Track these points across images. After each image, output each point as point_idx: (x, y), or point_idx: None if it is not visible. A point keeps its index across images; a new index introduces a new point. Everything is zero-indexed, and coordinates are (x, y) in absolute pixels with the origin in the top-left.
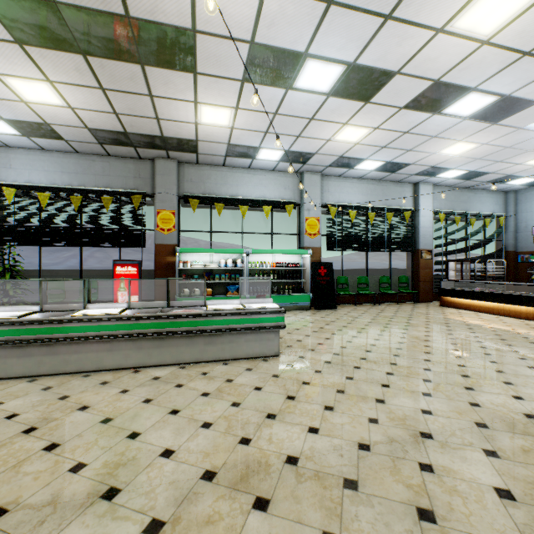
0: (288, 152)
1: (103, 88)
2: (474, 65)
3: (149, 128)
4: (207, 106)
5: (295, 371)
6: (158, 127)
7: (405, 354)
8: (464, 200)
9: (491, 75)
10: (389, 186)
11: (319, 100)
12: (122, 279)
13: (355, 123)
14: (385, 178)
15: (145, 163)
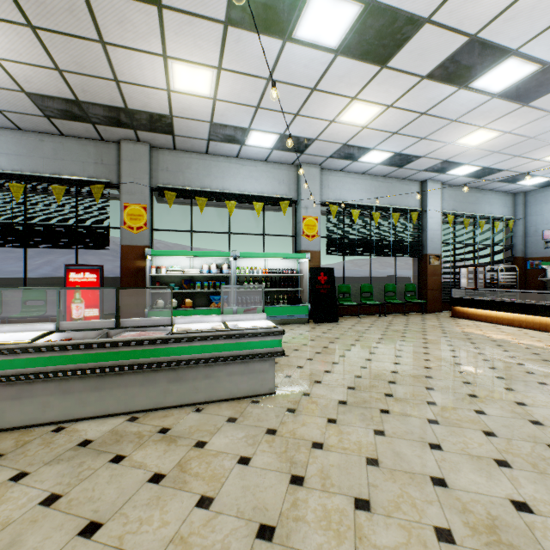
0: (283, 136)
1: (33, 25)
2: (523, 13)
3: (108, 96)
4: (180, 63)
5: (300, 422)
6: (120, 94)
7: (440, 385)
8: (472, 201)
9: (539, 31)
10: (394, 183)
11: (324, 60)
12: (48, 288)
13: (365, 97)
14: (390, 174)
15: (109, 147)
